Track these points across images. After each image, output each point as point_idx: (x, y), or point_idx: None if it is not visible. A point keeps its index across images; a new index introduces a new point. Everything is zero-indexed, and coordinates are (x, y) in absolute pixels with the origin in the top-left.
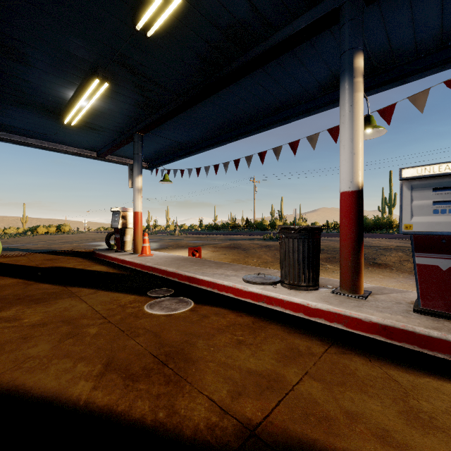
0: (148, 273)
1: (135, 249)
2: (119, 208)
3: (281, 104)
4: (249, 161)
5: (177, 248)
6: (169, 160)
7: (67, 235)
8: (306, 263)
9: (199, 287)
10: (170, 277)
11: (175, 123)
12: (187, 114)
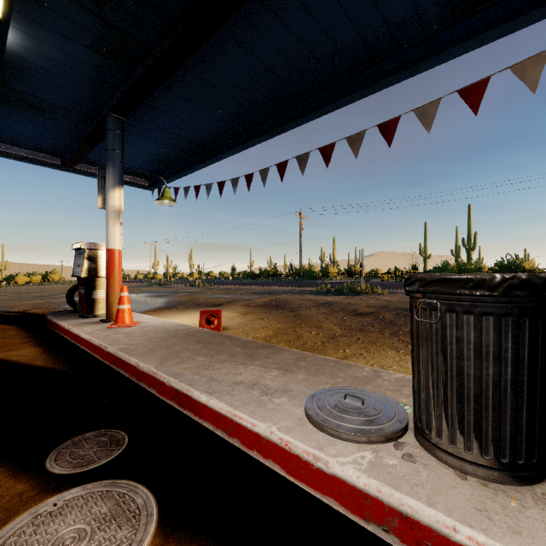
0: (108, 367)
1: (108, 314)
2: (82, 243)
3: (364, 52)
4: (304, 164)
5: (189, 307)
6: (177, 172)
7: (54, 286)
8: (526, 398)
9: (197, 420)
10: (143, 384)
11: (177, 97)
12: (195, 74)
